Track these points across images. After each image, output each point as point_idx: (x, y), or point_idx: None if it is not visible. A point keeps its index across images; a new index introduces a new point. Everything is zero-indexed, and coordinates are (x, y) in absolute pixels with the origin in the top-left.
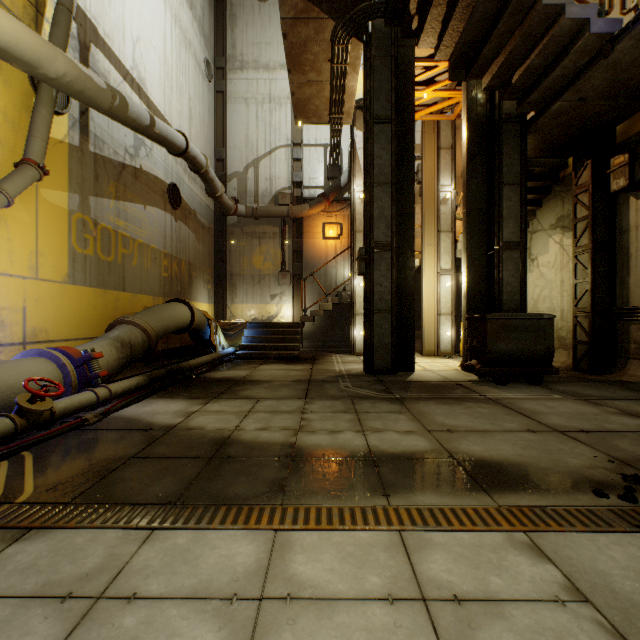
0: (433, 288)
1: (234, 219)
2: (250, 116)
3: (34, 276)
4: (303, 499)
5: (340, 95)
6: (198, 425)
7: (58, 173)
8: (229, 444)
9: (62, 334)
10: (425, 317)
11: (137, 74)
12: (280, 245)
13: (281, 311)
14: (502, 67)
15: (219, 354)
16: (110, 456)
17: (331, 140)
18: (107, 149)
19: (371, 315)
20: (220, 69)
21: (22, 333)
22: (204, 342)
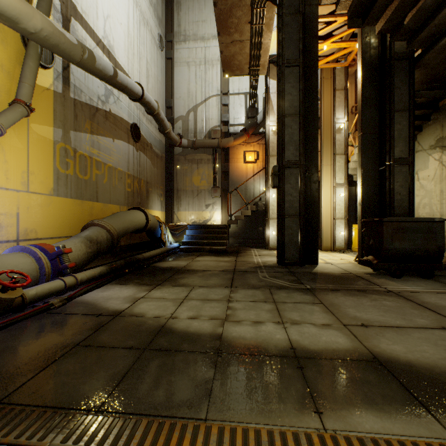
0: (330, 198)
1: (179, 150)
2: (191, 75)
3: (26, 190)
4: (228, 412)
5: (257, 51)
6: (140, 311)
7: (45, 112)
8: (163, 333)
9: (48, 233)
10: (323, 221)
11: (107, 42)
12: (212, 168)
13: (213, 216)
14: (396, 11)
15: (167, 248)
16: (58, 343)
17: (250, 88)
18: (84, 96)
19: (283, 219)
20: (169, 42)
21: (16, 233)
22: (157, 239)
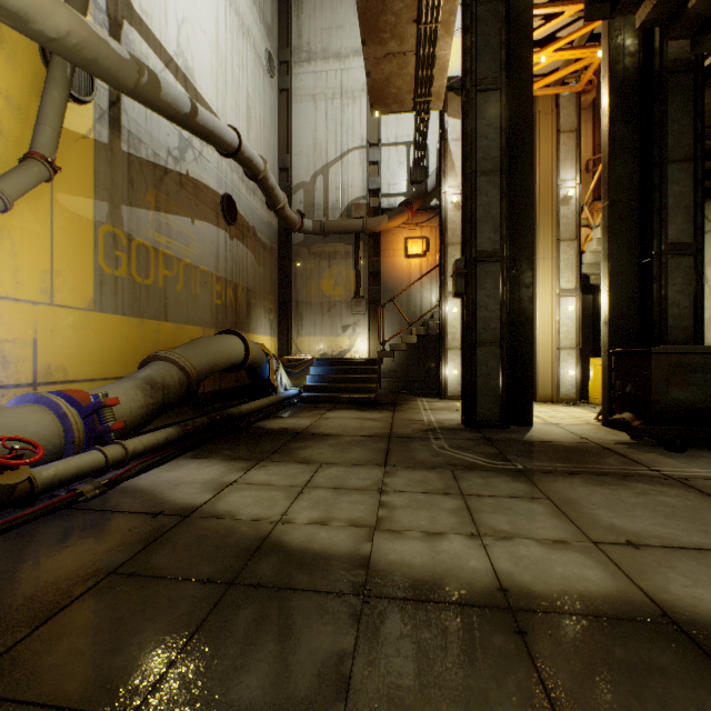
0: (550, 314)
1: (300, 237)
2: (318, 115)
3: (48, 301)
4: None
5: (428, 69)
6: (228, 509)
7: (80, 175)
8: (265, 552)
9: (86, 373)
10: (539, 352)
11: (183, 62)
12: (353, 266)
13: (354, 345)
14: None
15: (279, 397)
16: (82, 567)
17: (415, 133)
18: (144, 149)
19: (472, 349)
20: (284, 63)
21: (32, 372)
22: (263, 382)
